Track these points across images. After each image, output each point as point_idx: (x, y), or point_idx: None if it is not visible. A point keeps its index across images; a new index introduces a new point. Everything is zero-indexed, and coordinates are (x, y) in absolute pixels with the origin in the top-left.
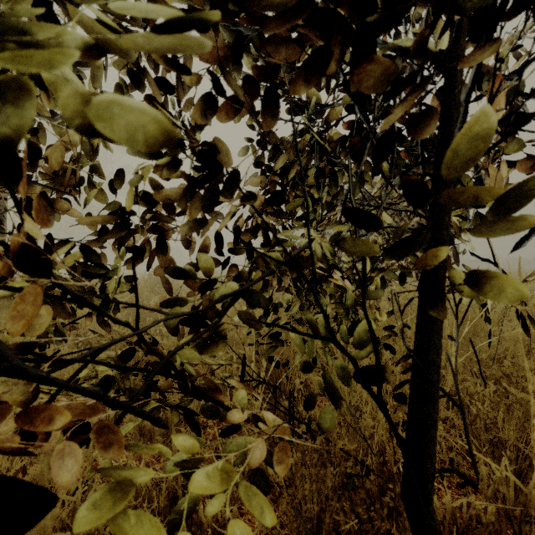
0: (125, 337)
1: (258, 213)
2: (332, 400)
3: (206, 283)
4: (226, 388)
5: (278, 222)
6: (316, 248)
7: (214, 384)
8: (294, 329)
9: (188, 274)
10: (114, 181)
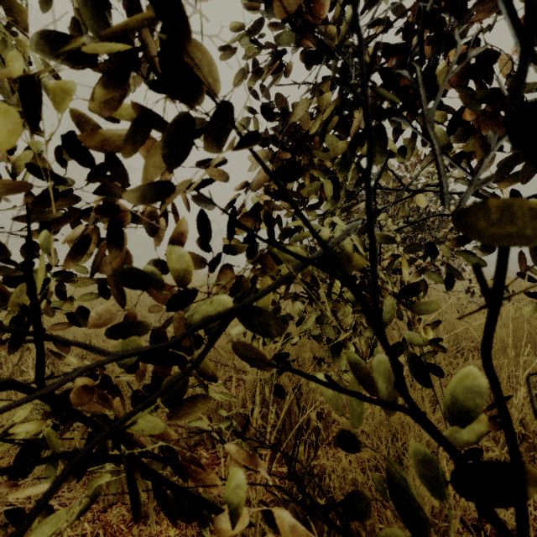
0: (2, 408)
1: (266, 170)
2: (406, 521)
3: (177, 296)
4: (222, 419)
5: (288, 213)
6: (345, 242)
7: (194, 456)
8: (332, 383)
9: (150, 280)
10: (62, 149)
